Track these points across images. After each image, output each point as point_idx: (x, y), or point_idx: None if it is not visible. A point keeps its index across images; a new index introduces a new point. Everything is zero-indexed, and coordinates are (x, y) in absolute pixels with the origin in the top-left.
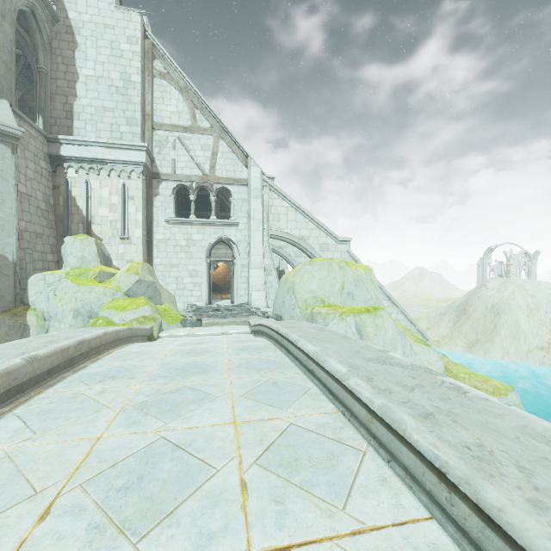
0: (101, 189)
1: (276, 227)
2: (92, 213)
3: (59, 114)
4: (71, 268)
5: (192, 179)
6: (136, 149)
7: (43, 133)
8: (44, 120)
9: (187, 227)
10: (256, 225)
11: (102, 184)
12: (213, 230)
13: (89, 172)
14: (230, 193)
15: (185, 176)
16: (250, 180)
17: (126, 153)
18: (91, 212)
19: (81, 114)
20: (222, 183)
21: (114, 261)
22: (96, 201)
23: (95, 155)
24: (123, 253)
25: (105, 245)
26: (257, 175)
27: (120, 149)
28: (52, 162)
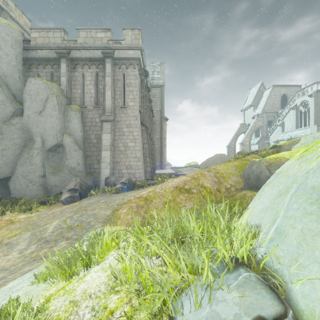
0: None
1: None
2: None
3: None
4: None
5: None
6: None
7: None
8: None
9: None
10: None
11: None
12: None
13: None
14: None
15: None
16: None
17: None
18: None
19: None
20: None
21: None
22: None
23: None
24: None
25: None
26: None
27: None
28: None
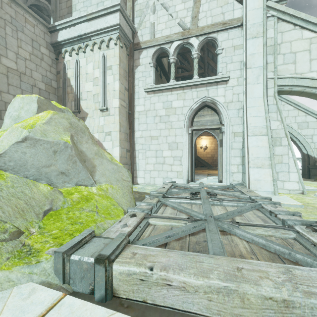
0: (86, 66)
1: (289, 73)
2: (81, 89)
3: (64, 12)
4: (0, 130)
5: (171, 39)
6: (111, 12)
7: (43, 23)
8: (54, 20)
9: (166, 95)
10: (254, 75)
11: (88, 61)
12: (196, 93)
13: (78, 52)
14: (216, 43)
15: (164, 38)
16: (246, 15)
17: (103, 21)
18: (80, 89)
19: (77, 5)
20: (206, 34)
21: (96, 133)
22: (83, 78)
23: (79, 32)
24: (103, 125)
25: (89, 119)
26: (257, 4)
27: (98, 18)
28: (55, 51)
